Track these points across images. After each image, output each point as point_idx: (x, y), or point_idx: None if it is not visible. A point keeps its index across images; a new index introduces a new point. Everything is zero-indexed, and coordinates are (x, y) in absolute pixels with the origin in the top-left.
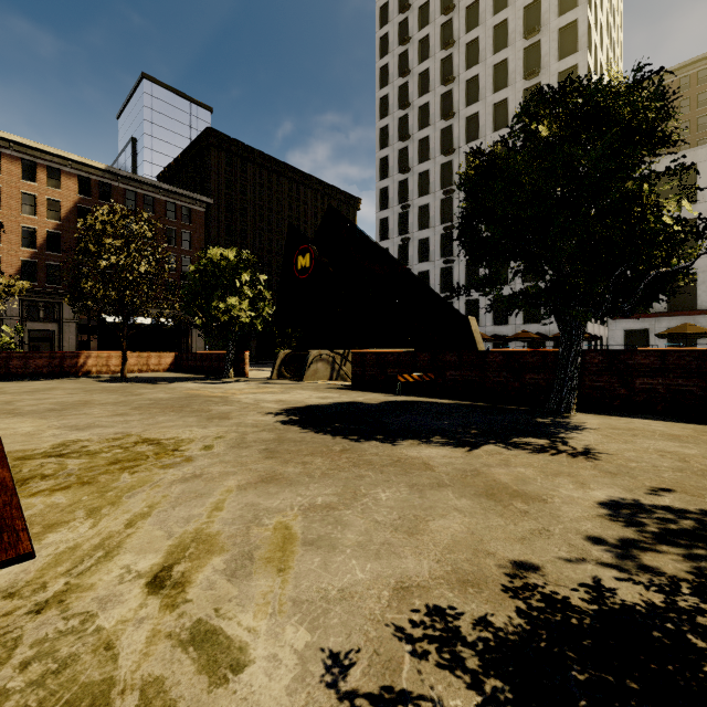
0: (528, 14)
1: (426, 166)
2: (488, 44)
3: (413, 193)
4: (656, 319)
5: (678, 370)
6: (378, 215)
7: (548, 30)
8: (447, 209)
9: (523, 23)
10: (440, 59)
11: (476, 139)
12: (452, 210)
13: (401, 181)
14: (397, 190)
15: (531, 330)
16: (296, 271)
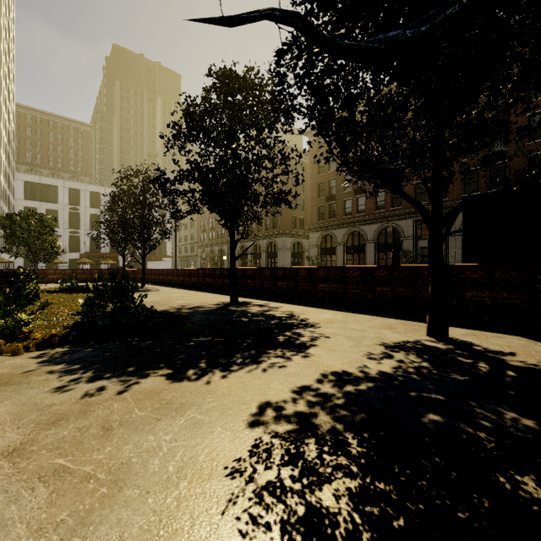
0: None
1: None
2: None
3: None
4: None
5: (59, 273)
6: None
7: None
8: None
9: None
10: None
11: None
12: None
13: None
14: None
15: None
16: None
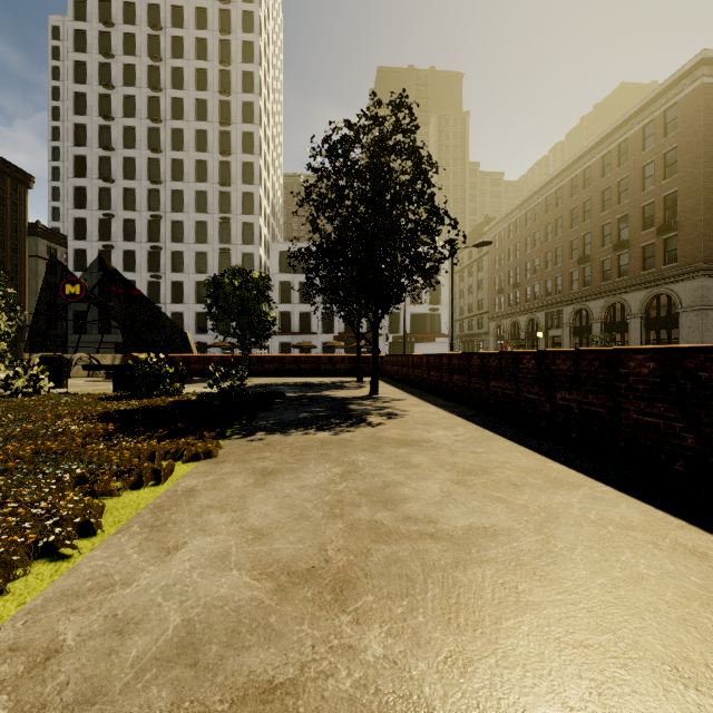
0: (222, 107)
1: (133, 184)
2: (192, 110)
3: (118, 205)
4: (295, 336)
5: (277, 362)
6: (72, 213)
7: (236, 128)
8: (155, 230)
9: (218, 111)
10: (147, 94)
11: (181, 181)
12: (159, 232)
13: (103, 188)
14: (97, 195)
15: (225, 340)
16: (64, 295)
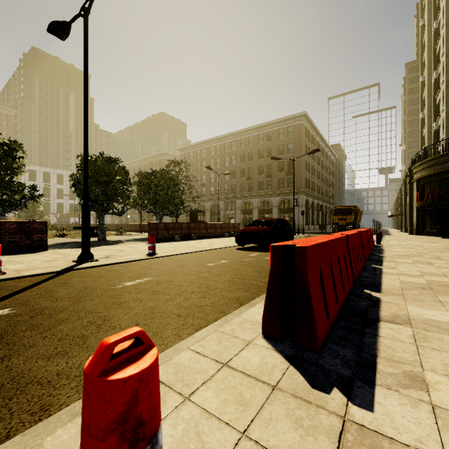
0: None
1: None
2: None
3: None
4: None
5: None
6: None
7: None
8: None
9: None
10: None
11: None
12: None
13: None
14: None
15: None
16: None
